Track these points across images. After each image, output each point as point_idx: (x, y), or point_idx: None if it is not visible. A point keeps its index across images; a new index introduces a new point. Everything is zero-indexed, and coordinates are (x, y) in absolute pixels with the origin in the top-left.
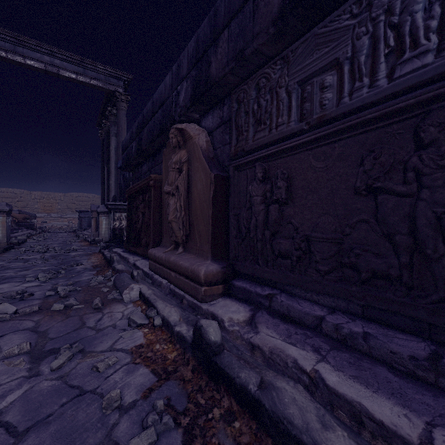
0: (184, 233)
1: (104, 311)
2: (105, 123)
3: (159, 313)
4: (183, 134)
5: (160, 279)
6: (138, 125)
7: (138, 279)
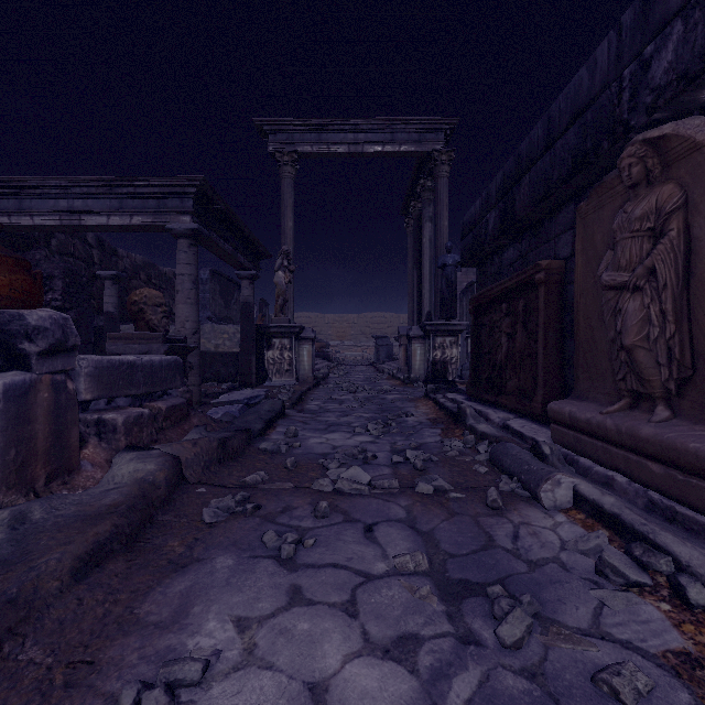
0: (674, 374)
1: (510, 517)
2: (414, 206)
3: (693, 571)
4: (666, 148)
5: (599, 468)
6: (504, 179)
7: (554, 461)
